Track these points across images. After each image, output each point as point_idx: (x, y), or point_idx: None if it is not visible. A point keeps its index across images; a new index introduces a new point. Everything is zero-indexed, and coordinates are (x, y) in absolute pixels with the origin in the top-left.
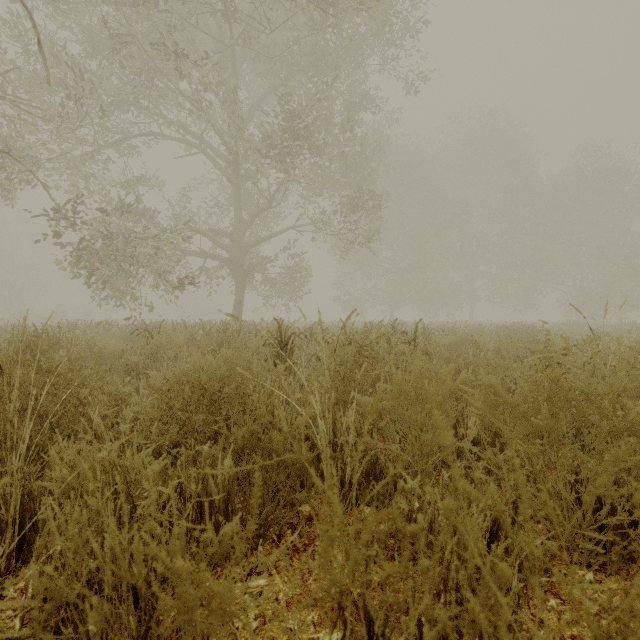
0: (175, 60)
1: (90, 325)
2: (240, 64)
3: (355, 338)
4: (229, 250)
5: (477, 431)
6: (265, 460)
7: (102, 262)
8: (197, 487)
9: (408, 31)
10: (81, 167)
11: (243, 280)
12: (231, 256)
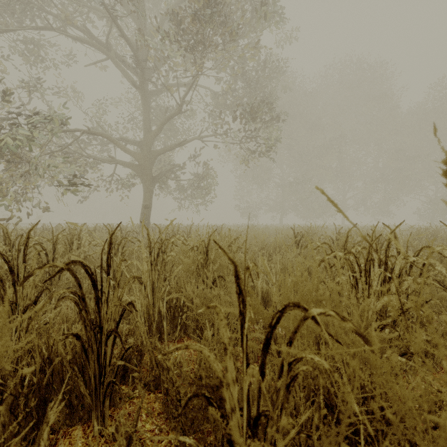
0: None
1: None
2: None
3: None
4: (137, 157)
5: None
6: None
7: None
8: None
9: None
10: None
11: (151, 186)
12: (139, 163)
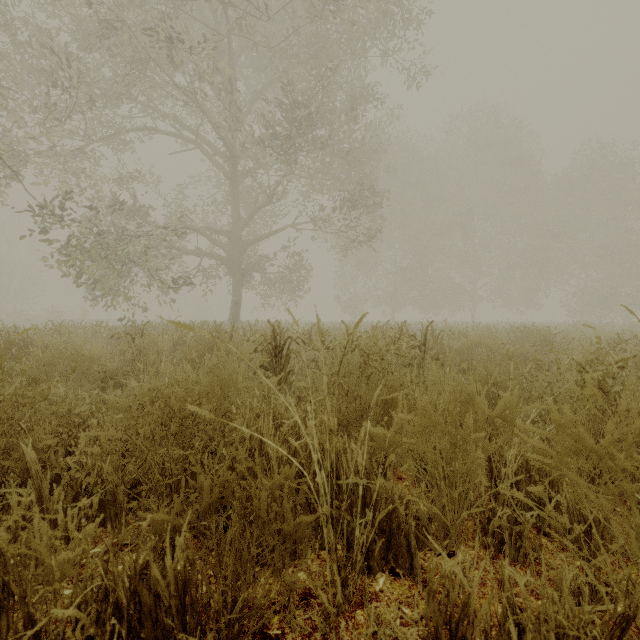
0: (168, 49)
1: (59, 328)
2: (237, 57)
3: (359, 343)
4: (226, 248)
5: (543, 487)
6: (242, 523)
7: (93, 261)
8: (134, 581)
9: (411, 22)
10: (71, 162)
11: (241, 279)
12: (228, 255)
